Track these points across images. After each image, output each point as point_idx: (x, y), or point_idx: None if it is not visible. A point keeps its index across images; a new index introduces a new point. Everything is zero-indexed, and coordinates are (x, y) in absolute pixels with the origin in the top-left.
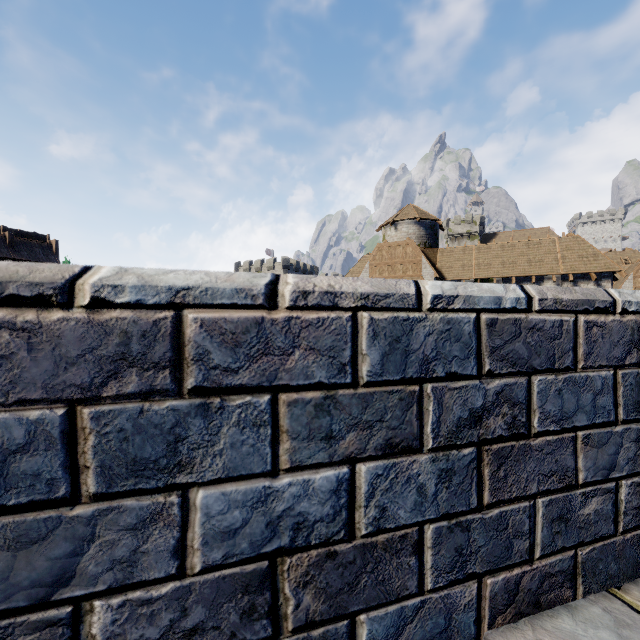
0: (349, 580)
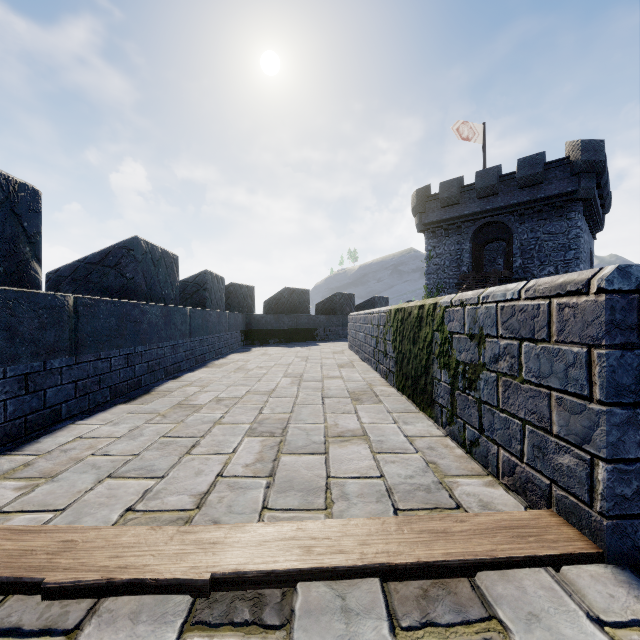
0: (353, 342)
